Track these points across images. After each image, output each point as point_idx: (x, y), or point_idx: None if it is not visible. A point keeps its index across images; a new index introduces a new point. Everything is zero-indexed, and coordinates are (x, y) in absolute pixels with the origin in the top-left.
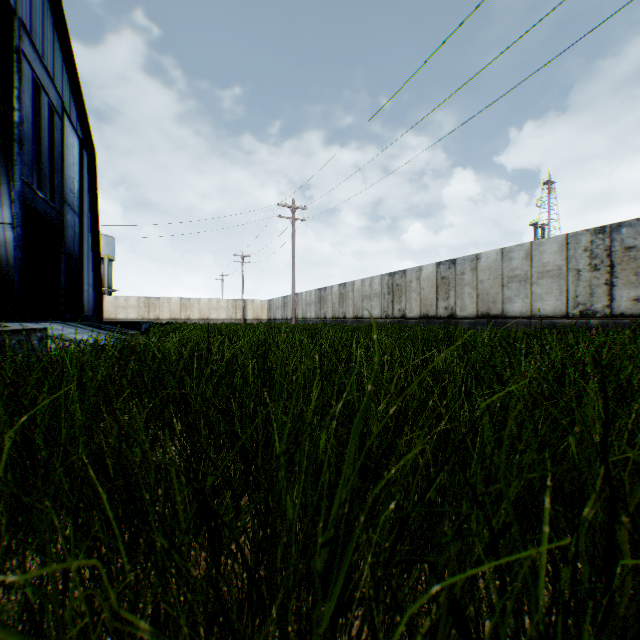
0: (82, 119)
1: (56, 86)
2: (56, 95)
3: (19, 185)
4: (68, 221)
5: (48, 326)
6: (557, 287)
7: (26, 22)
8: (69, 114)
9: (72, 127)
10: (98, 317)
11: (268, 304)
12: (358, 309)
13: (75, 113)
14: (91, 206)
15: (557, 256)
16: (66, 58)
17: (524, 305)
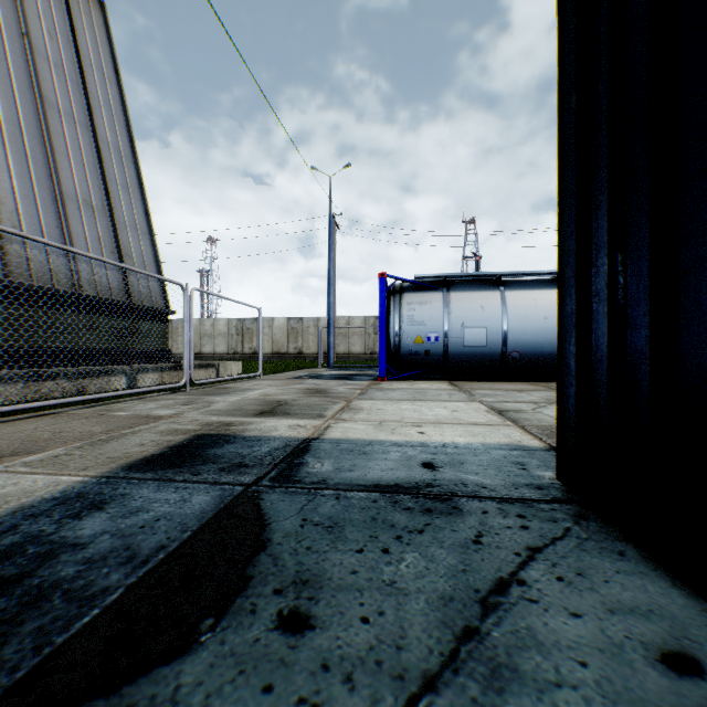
0: None
1: None
2: None
3: None
4: None
5: None
6: (225, 341)
7: None
8: None
9: None
10: None
11: None
12: None
13: None
14: None
15: (225, 327)
16: None
17: (211, 348)
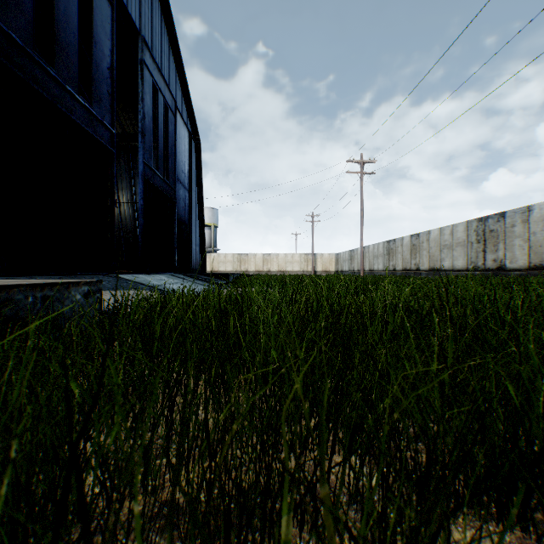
0: (190, 116)
1: (169, 89)
2: (170, 97)
3: (141, 167)
4: (179, 195)
5: (154, 277)
6: None
7: (147, 41)
8: (180, 112)
9: (183, 122)
10: (202, 270)
11: (335, 257)
12: (434, 260)
13: (185, 111)
14: (197, 183)
15: None
16: (178, 68)
17: None
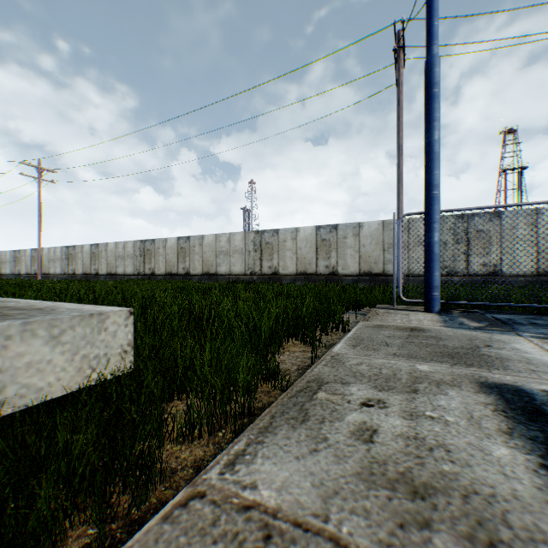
0: None
1: None
2: None
3: None
4: None
5: None
6: (241, 259)
7: None
8: None
9: None
10: None
11: None
12: (112, 267)
13: None
14: None
15: (241, 243)
16: None
17: (227, 268)
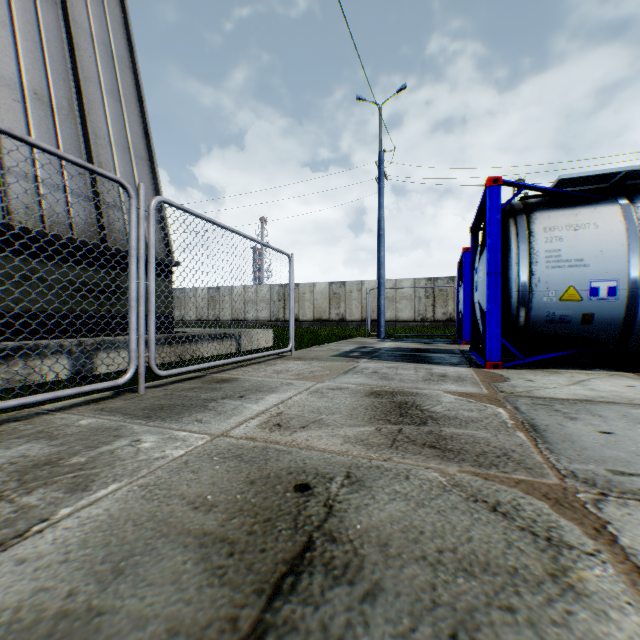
0: None
1: None
2: None
3: None
4: None
5: None
6: (267, 307)
7: None
8: None
9: None
10: None
11: None
12: None
13: None
14: None
15: (267, 294)
16: None
17: (254, 315)
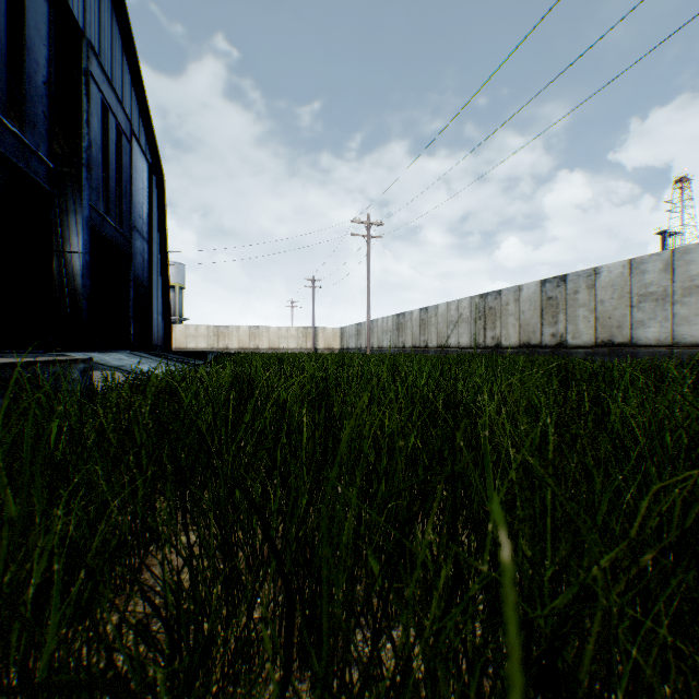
0: (151, 142)
1: (124, 108)
2: (124, 118)
3: (87, 211)
4: (137, 248)
5: (112, 356)
6: None
7: (94, 44)
8: (138, 137)
9: (141, 151)
10: (167, 346)
11: (340, 332)
12: (442, 337)
13: (144, 136)
14: (160, 232)
15: None
16: (134, 80)
17: (662, 330)
